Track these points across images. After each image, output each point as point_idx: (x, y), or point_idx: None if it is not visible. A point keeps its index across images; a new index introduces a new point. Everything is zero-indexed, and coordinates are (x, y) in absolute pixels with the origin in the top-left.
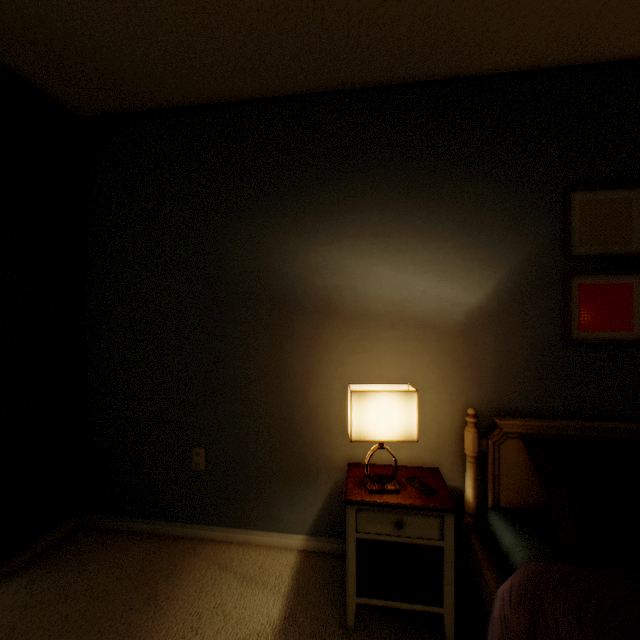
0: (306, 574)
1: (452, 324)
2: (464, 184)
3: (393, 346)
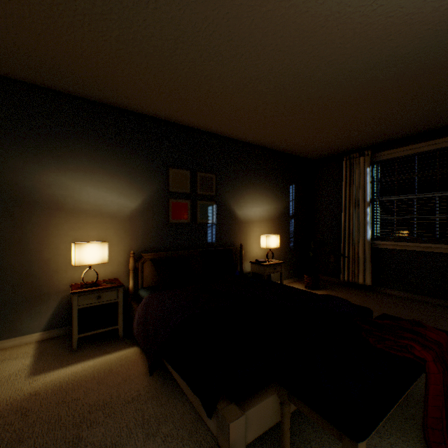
0: (45, 346)
1: (125, 216)
2: (130, 156)
3: (96, 226)
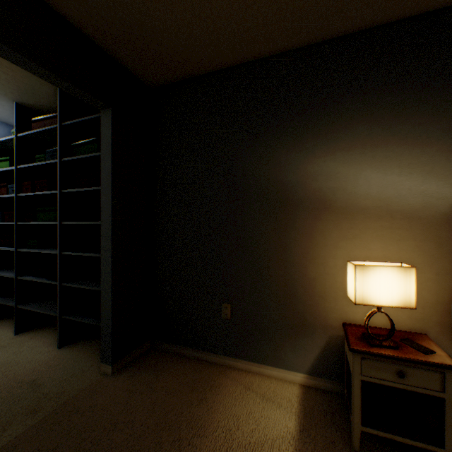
0: (309, 402)
1: (437, 215)
2: (449, 97)
3: (380, 234)
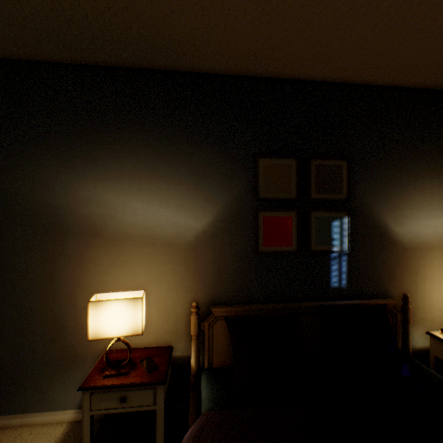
0: None
1: (186, 243)
2: (194, 146)
3: (145, 259)
